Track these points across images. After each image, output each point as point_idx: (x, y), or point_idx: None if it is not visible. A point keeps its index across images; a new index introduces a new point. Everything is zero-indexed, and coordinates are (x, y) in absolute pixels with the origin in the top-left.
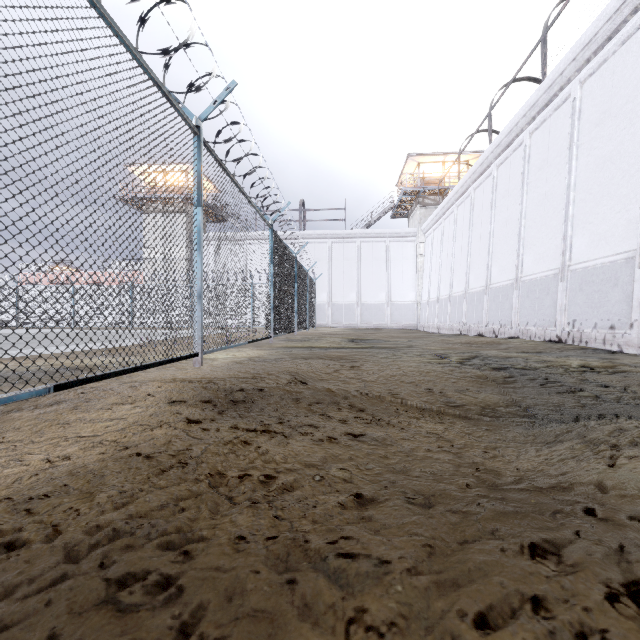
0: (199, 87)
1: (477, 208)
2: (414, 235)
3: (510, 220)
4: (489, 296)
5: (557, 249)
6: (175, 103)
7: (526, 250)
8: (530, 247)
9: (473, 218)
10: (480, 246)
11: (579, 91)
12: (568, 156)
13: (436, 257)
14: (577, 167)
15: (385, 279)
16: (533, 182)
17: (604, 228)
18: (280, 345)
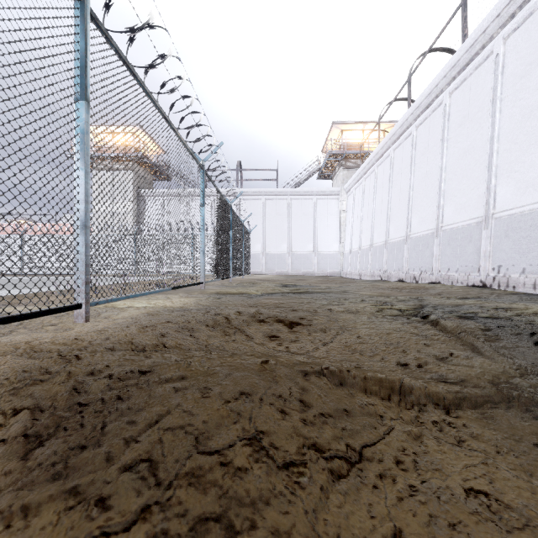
0: None
1: (397, 166)
2: (338, 193)
3: (430, 175)
4: (409, 245)
5: (480, 199)
6: None
7: (446, 201)
8: (451, 198)
9: (393, 175)
10: (400, 200)
11: (502, 47)
12: (491, 109)
13: (357, 212)
14: (501, 119)
15: (312, 232)
16: (453, 138)
17: (532, 175)
18: (213, 291)
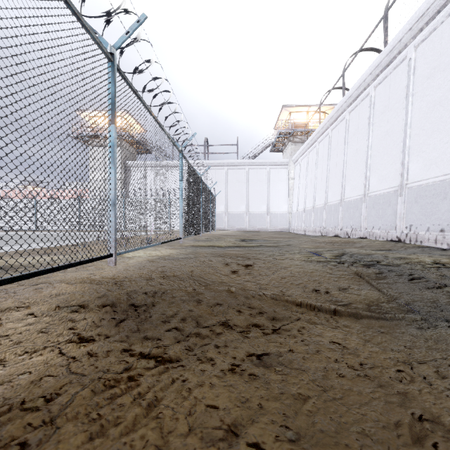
0: (110, 12)
1: (334, 143)
2: (287, 164)
3: (359, 151)
4: (343, 207)
5: (396, 172)
6: (86, 25)
7: (372, 173)
8: (375, 171)
9: (331, 151)
10: (336, 171)
11: (414, 53)
12: (405, 102)
13: (303, 179)
14: (412, 110)
15: (266, 195)
16: (377, 123)
17: (435, 155)
18: (188, 244)
